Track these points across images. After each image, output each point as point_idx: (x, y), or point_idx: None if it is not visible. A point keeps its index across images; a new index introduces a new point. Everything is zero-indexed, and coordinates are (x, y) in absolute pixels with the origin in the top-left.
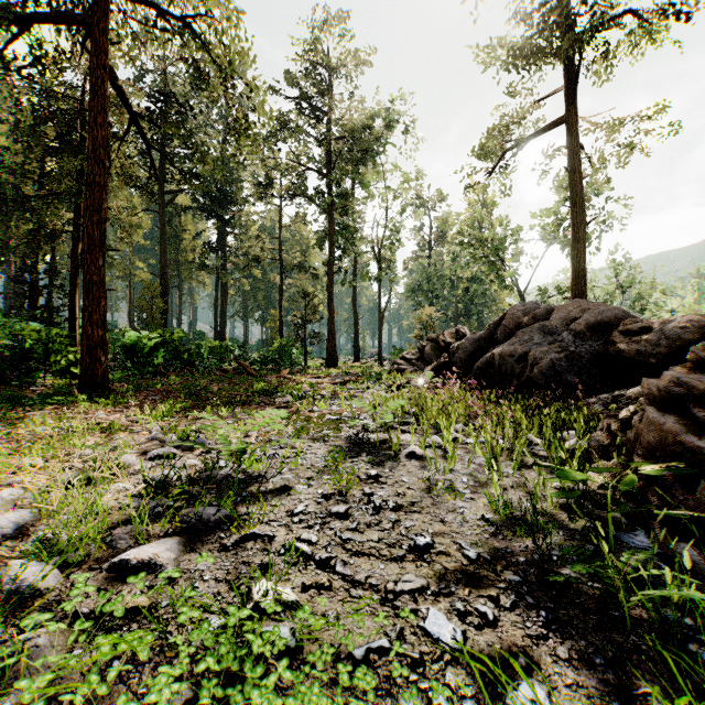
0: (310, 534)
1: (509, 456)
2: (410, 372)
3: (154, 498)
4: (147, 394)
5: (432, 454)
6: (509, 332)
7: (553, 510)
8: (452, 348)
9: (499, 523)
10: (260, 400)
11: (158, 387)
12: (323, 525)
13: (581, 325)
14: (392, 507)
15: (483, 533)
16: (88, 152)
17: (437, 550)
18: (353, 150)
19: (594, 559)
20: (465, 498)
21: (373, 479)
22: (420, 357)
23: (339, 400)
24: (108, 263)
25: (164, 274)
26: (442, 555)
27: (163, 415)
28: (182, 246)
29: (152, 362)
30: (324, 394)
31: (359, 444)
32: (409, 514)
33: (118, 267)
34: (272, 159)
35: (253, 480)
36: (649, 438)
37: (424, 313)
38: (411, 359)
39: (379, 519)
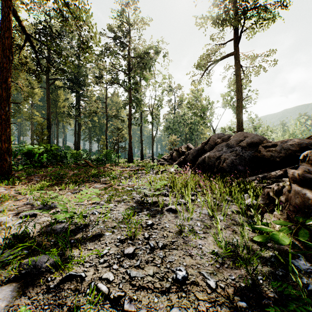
0: (109, 274)
1: (218, 208)
2: (166, 165)
3: (11, 248)
4: (34, 177)
5: (180, 209)
6: (211, 146)
7: (249, 243)
8: (186, 154)
9: (223, 255)
10: (93, 180)
11: (41, 173)
12: (118, 264)
13: (244, 143)
14: (161, 246)
15: (215, 264)
16: (0, 51)
17: (190, 280)
18: (140, 63)
19: (283, 281)
20: (201, 237)
21: (150, 226)
22: (171, 158)
23: (133, 179)
24: (19, 112)
25: (49, 118)
26: (193, 285)
27: (38, 189)
28: (58, 105)
29: (40, 161)
30: (126, 176)
31: (142, 204)
32: (170, 251)
33: (25, 114)
34: (102, 65)
35: (80, 230)
36: (296, 201)
37: (172, 138)
38: (167, 159)
39: (153, 256)
